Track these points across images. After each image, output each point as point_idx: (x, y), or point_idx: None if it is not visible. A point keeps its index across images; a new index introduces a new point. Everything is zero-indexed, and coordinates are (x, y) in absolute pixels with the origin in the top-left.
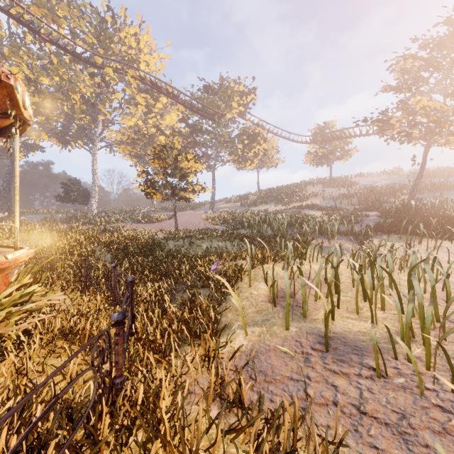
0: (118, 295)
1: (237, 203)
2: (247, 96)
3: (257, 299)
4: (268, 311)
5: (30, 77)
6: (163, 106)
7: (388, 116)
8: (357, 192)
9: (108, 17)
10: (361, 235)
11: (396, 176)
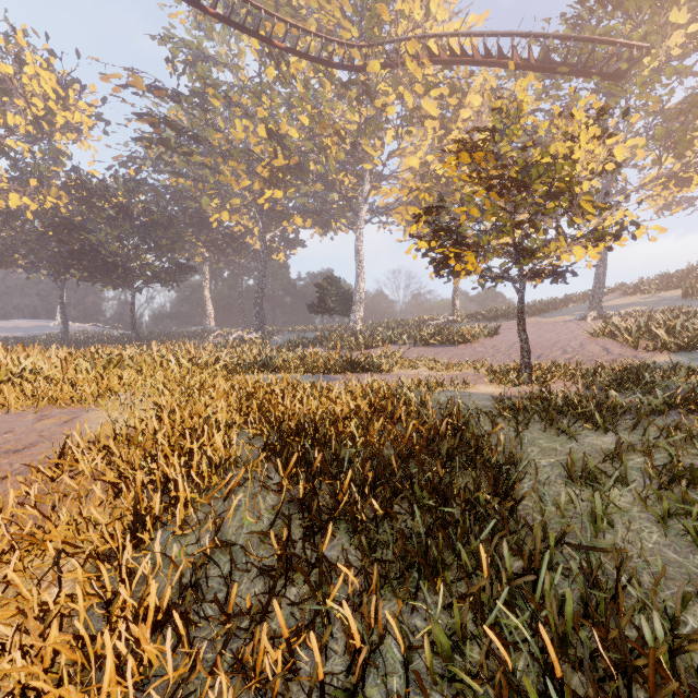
0: None
1: (664, 293)
2: None
3: None
4: None
5: (271, 128)
6: (474, 114)
7: None
8: None
9: None
10: None
11: None
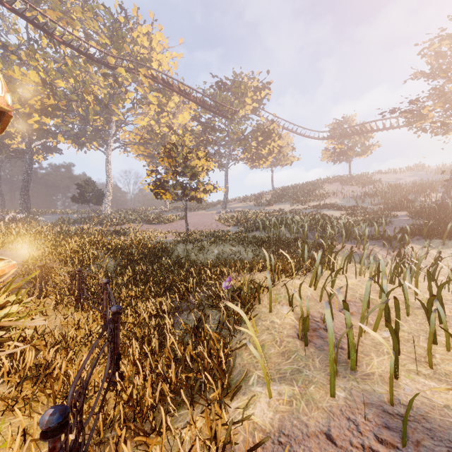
0: None
1: (250, 203)
2: (261, 92)
3: (282, 332)
4: (298, 353)
5: (45, 80)
6: (175, 105)
7: (420, 105)
8: (380, 190)
9: (121, 17)
10: (396, 240)
11: (422, 172)
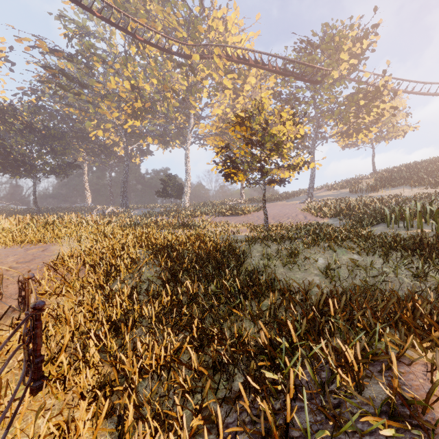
0: None
1: (343, 190)
2: (362, 42)
3: None
4: None
5: (133, 84)
6: (251, 88)
7: None
8: None
9: (197, 8)
10: None
11: None
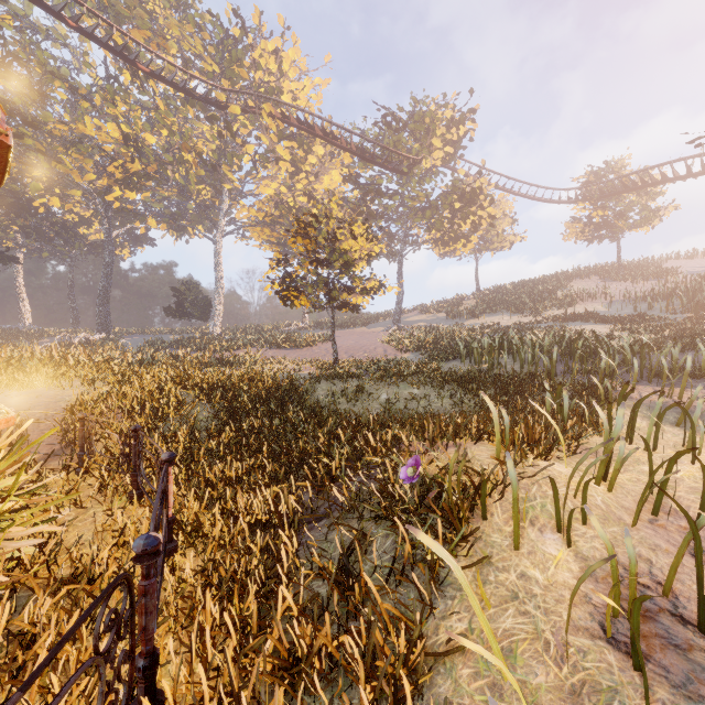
0: (193, 513)
1: (440, 314)
2: (458, 127)
3: (555, 613)
4: (623, 702)
5: (127, 134)
6: (319, 161)
7: None
8: (683, 286)
9: (236, 29)
10: None
11: None
